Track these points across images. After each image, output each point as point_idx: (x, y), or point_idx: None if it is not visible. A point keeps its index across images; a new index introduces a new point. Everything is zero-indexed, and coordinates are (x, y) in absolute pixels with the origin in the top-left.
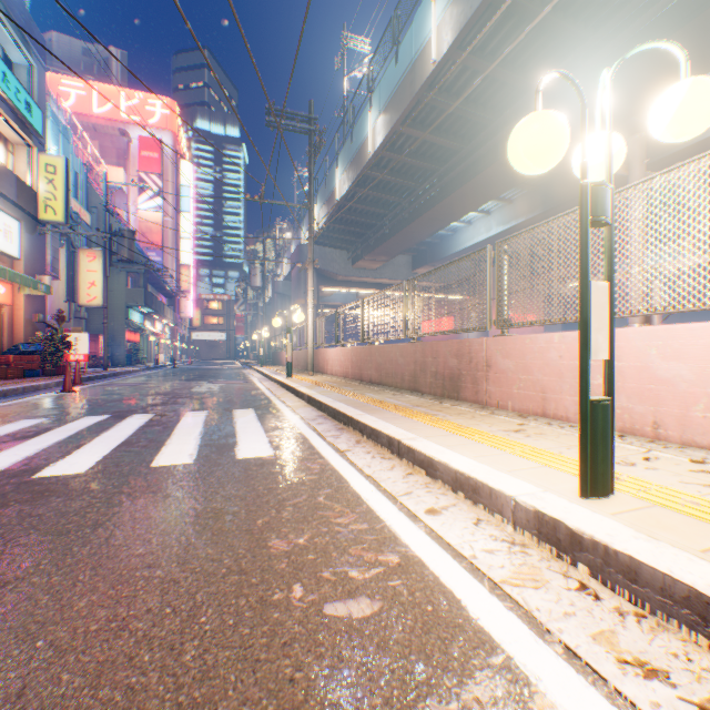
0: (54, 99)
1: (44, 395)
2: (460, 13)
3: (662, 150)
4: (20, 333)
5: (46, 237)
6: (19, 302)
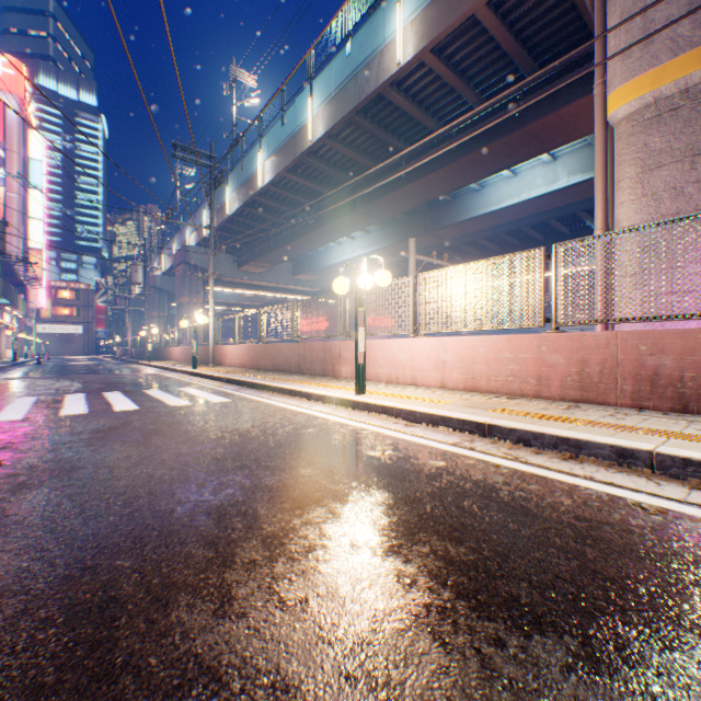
0: None
1: None
2: (329, 118)
3: (457, 218)
4: None
5: None
6: None
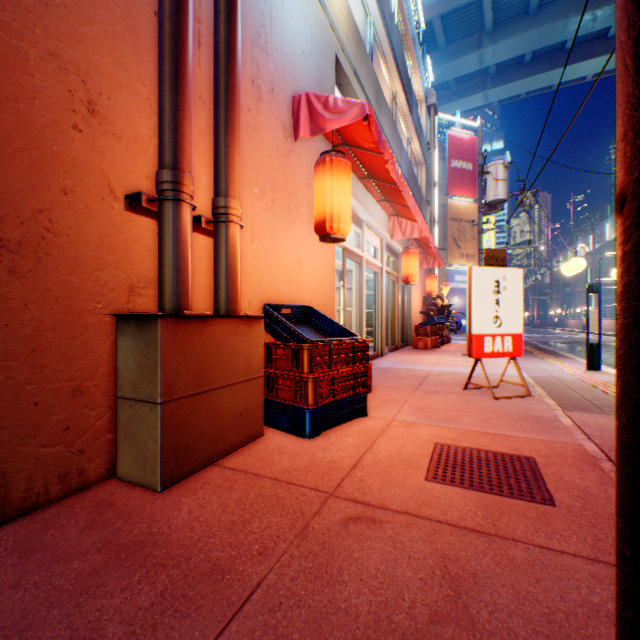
0: None
1: None
2: None
3: None
4: None
5: None
6: None
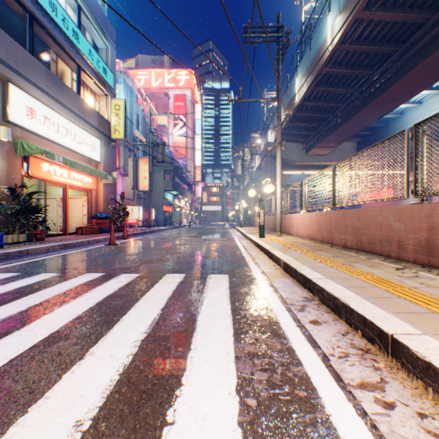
0: (131, 79)
1: (97, 246)
2: None
3: None
4: (100, 206)
5: (115, 149)
6: (100, 188)
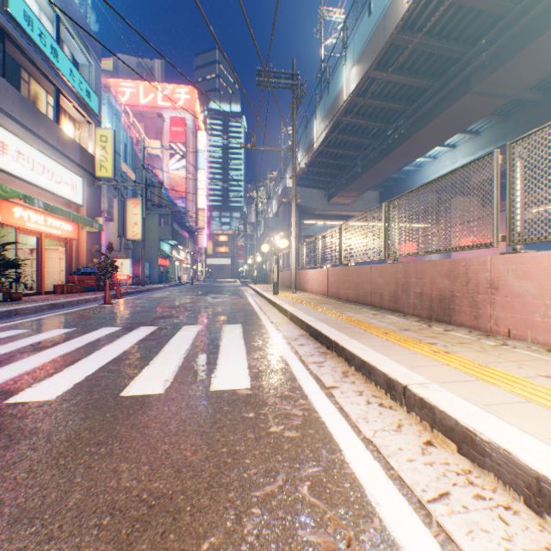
0: (113, 94)
1: (90, 306)
2: None
3: None
4: (83, 259)
5: (101, 190)
6: (82, 237)
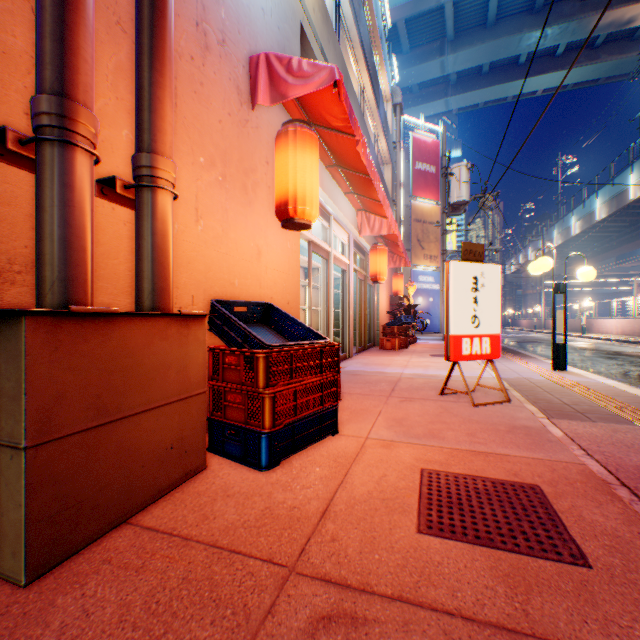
0: None
1: None
2: (604, 211)
3: None
4: None
5: None
6: None
